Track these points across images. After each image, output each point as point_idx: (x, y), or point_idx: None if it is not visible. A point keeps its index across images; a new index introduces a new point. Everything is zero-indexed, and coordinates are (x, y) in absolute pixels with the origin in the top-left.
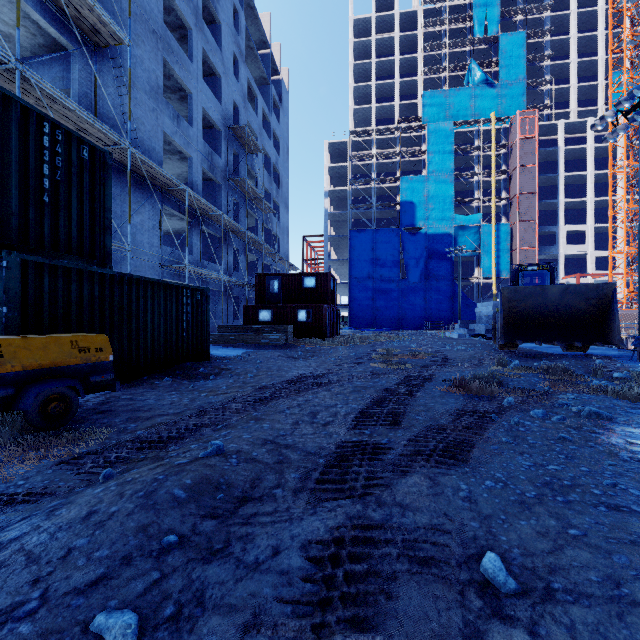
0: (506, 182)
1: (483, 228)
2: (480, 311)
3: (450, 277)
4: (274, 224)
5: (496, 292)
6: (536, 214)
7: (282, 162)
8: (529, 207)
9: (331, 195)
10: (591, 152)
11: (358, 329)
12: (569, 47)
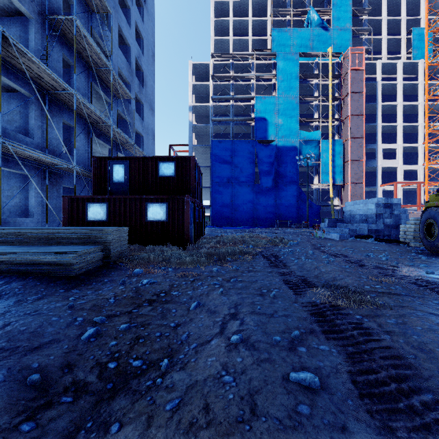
0: (338, 107)
1: (322, 143)
2: (351, 209)
3: (296, 183)
4: (136, 119)
5: (333, 196)
6: (363, 132)
7: (146, 62)
8: (358, 126)
9: (195, 111)
10: (401, 87)
11: (219, 227)
12: (379, 9)
